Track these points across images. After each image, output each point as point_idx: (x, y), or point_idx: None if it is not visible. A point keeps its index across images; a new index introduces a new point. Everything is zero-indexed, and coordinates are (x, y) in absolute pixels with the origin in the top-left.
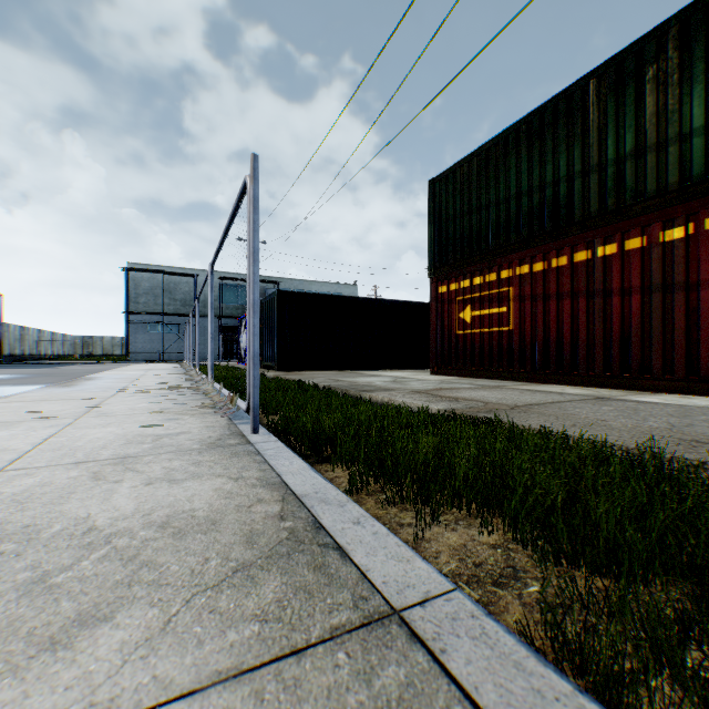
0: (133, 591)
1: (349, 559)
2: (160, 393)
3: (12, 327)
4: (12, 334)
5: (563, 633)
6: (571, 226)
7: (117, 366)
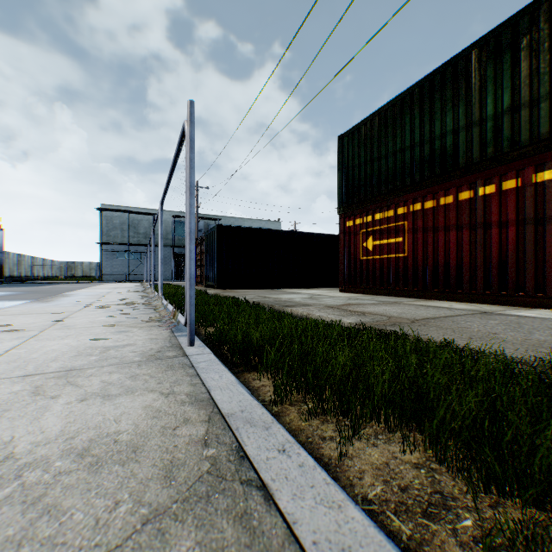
0: None
1: (274, 504)
2: (118, 308)
3: (11, 254)
4: (11, 260)
5: None
6: (456, 171)
7: (93, 285)
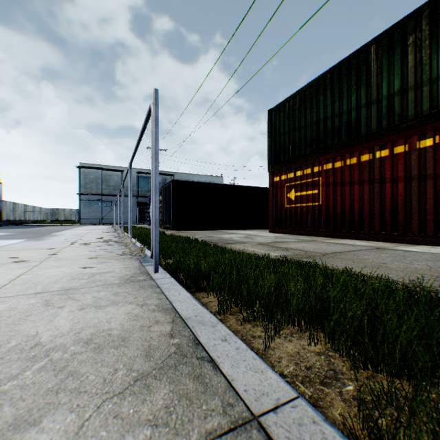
0: (59, 397)
1: (219, 370)
2: (97, 245)
3: (8, 203)
4: (8, 207)
5: (379, 429)
6: (359, 138)
7: (73, 227)
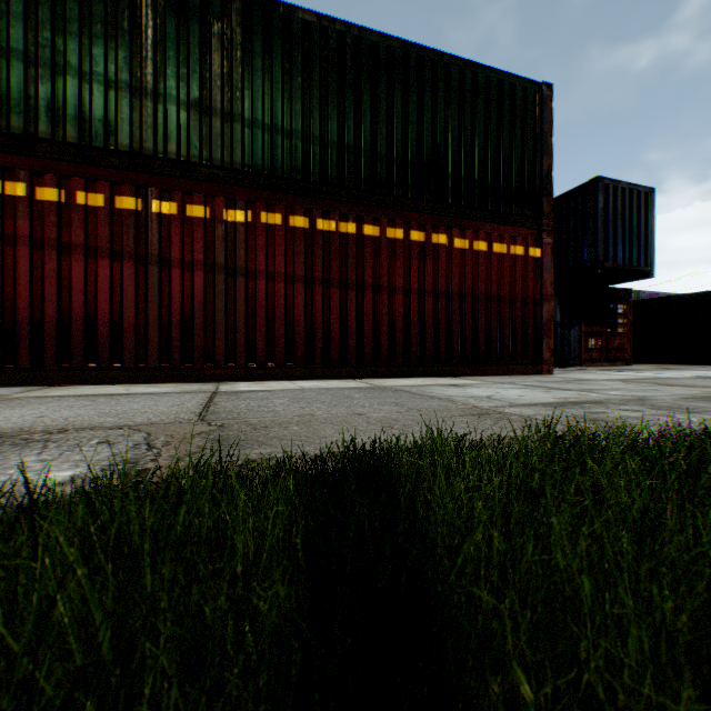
0: None
1: None
2: None
3: None
4: None
5: None
6: (115, 154)
7: None
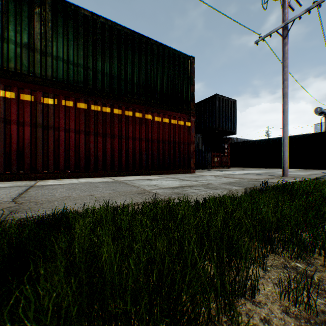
0: None
1: None
2: None
3: None
4: None
5: None
6: None
7: None
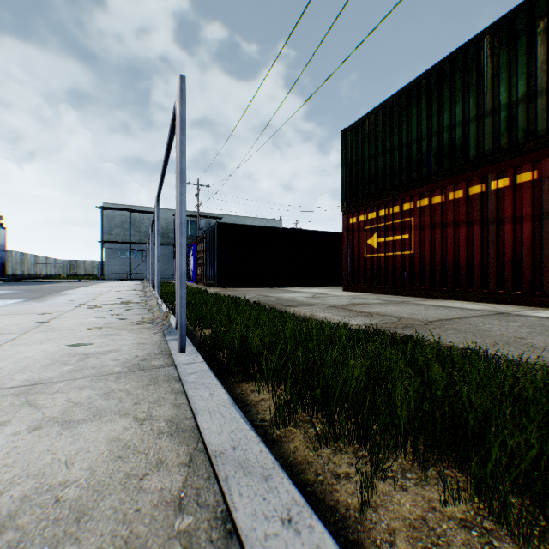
0: None
1: None
2: (112, 308)
3: (14, 253)
4: (14, 258)
5: None
6: (466, 164)
7: (94, 283)
